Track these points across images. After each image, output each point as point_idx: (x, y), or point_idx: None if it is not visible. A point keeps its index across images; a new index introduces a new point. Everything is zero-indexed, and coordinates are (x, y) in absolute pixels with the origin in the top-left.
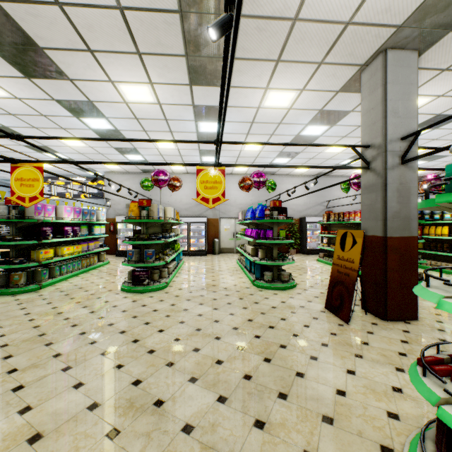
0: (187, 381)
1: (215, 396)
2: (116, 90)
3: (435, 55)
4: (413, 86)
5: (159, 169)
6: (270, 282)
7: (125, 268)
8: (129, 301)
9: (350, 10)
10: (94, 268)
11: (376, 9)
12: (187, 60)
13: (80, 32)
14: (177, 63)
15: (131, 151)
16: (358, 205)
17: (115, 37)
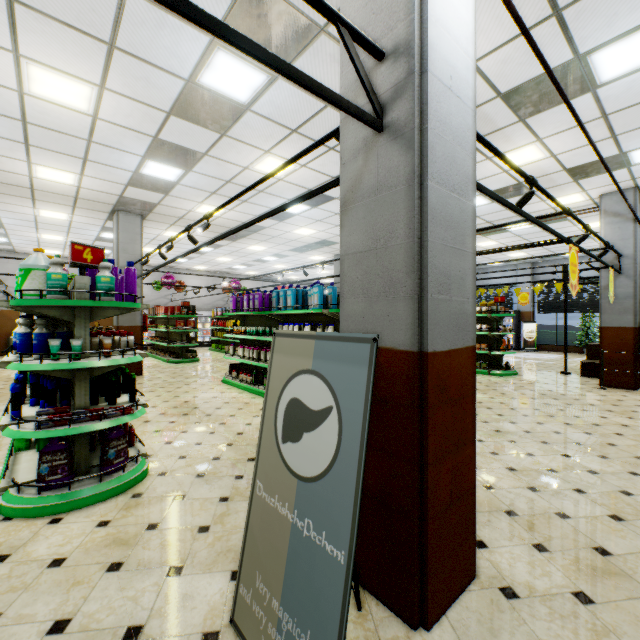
0: None
1: None
2: None
3: (156, 218)
4: (138, 236)
5: None
6: None
7: None
8: None
9: (73, 194)
10: None
11: (91, 197)
12: None
13: None
14: None
15: None
16: (205, 299)
17: None
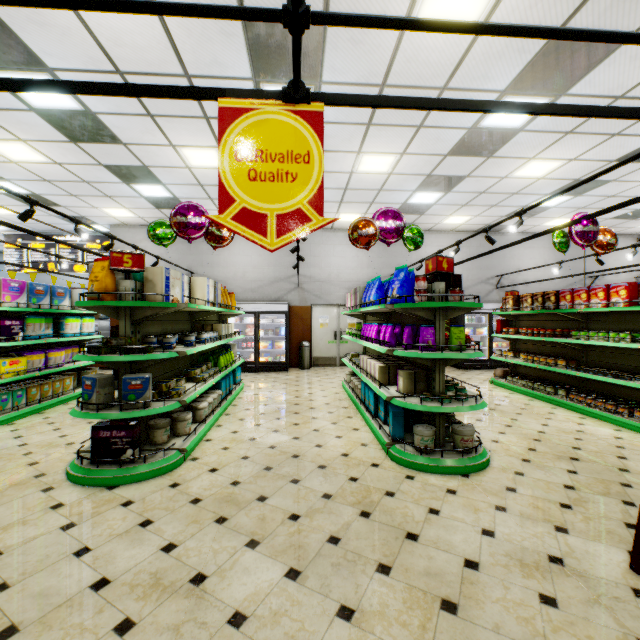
0: None
1: None
2: None
3: None
4: None
5: (187, 203)
6: (430, 451)
7: None
8: (52, 529)
9: None
10: (64, 402)
11: None
12: None
13: None
14: None
15: (140, 175)
16: (550, 283)
17: None
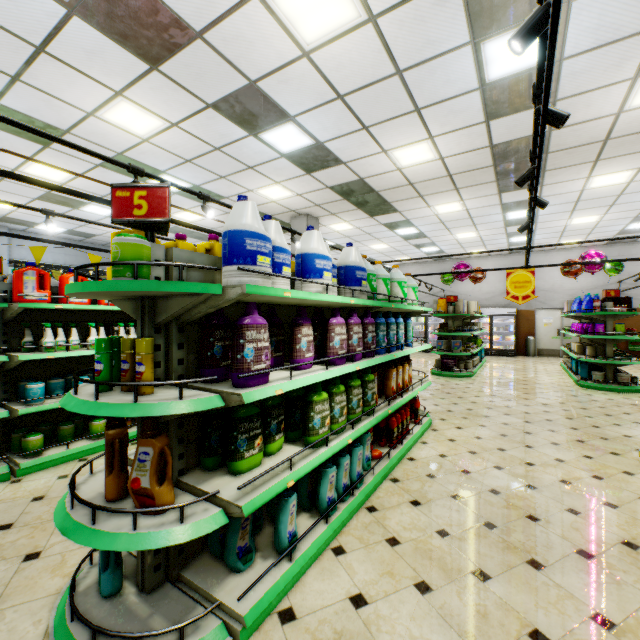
0: (502, 414)
1: (522, 420)
2: (431, 210)
3: None
4: None
5: (460, 263)
6: (600, 383)
7: (423, 360)
8: (442, 381)
9: None
10: None
11: None
12: (497, 182)
13: (417, 191)
14: (488, 186)
15: (427, 245)
16: None
17: (441, 187)
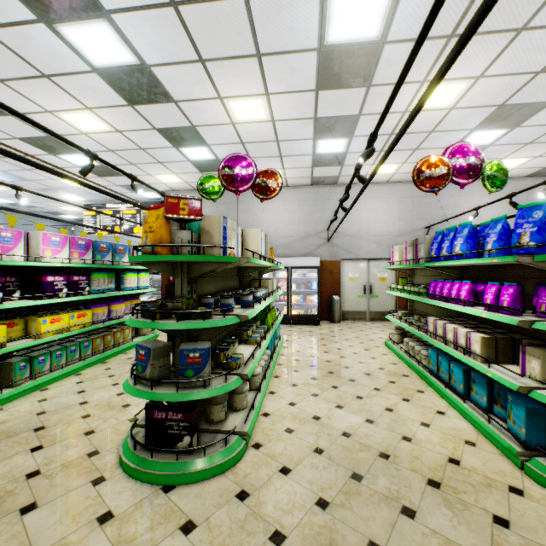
0: None
1: None
2: None
3: None
4: None
5: (235, 154)
6: None
7: None
8: None
9: None
10: (124, 351)
11: None
12: None
13: None
14: None
15: (187, 137)
16: None
17: None
